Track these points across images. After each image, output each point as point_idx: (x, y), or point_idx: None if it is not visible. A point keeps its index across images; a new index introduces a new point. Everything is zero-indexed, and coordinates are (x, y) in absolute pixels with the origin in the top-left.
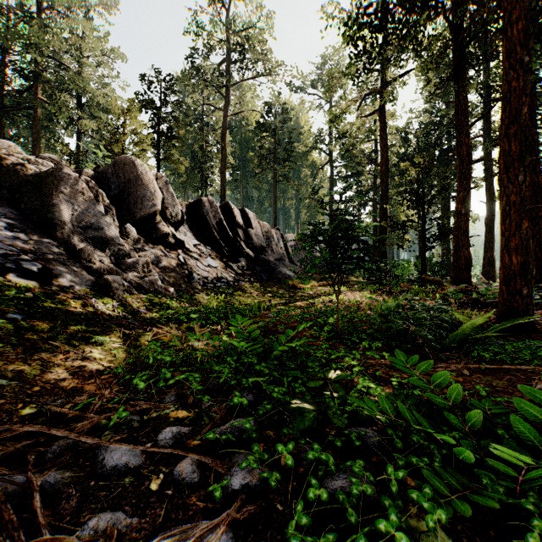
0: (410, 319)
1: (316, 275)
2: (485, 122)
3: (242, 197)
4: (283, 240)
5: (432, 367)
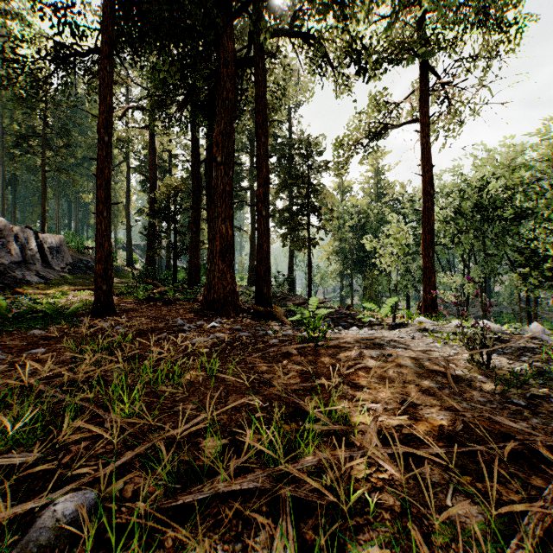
0: None
1: (80, 280)
2: (251, 160)
3: (4, 180)
4: (38, 241)
5: None
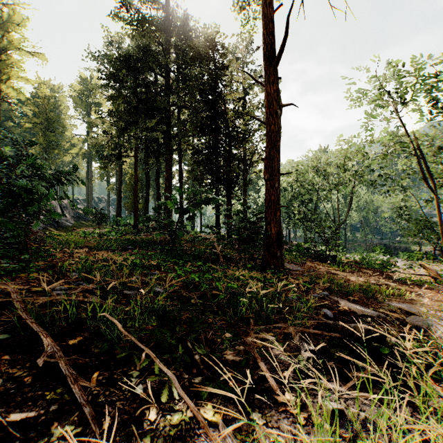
0: (115, 231)
1: (82, 224)
2: None
3: None
4: (58, 204)
5: (111, 231)
